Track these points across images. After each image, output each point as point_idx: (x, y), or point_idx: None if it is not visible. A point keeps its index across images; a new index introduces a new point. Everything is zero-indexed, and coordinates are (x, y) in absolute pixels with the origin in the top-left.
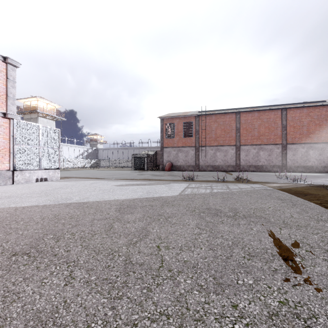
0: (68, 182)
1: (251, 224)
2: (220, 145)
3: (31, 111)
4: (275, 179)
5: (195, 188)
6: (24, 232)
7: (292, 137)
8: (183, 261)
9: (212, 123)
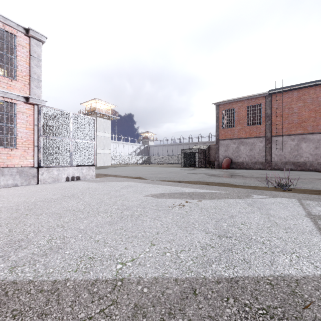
0: (96, 184)
1: None
2: (307, 132)
3: (91, 113)
4: None
5: None
6: None
7: None
8: None
9: (294, 103)
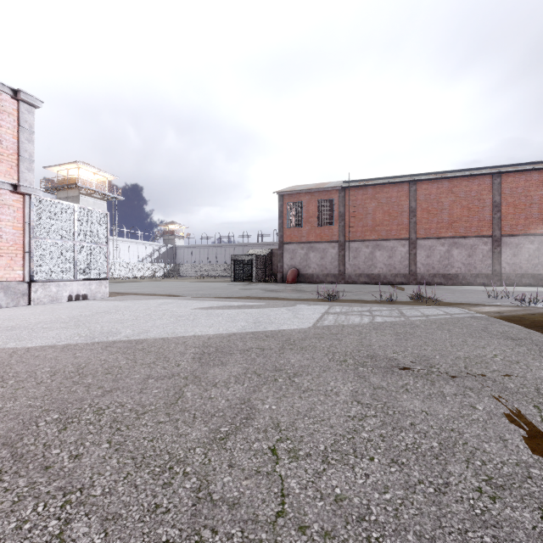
0: (121, 302)
1: (470, 394)
2: (381, 238)
3: (68, 186)
4: (485, 298)
5: (341, 314)
6: (7, 404)
7: (511, 224)
8: (333, 498)
9: (368, 201)
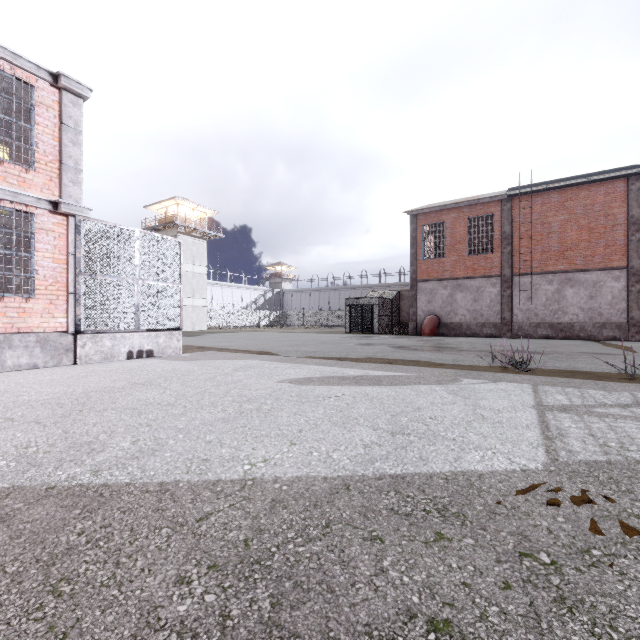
0: (187, 363)
1: None
2: (575, 269)
3: (166, 225)
4: None
5: (585, 413)
6: None
7: None
8: None
9: (552, 214)
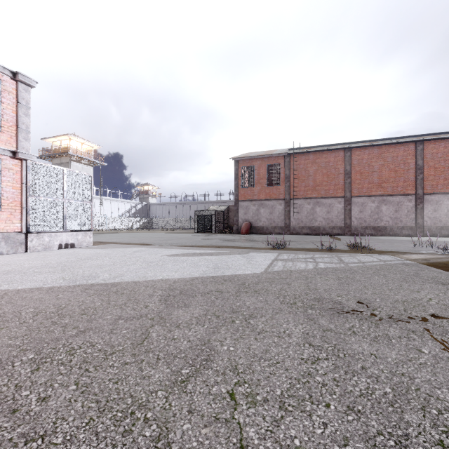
0: (102, 250)
1: (413, 337)
2: (320, 196)
3: (61, 154)
4: (412, 247)
5: (289, 261)
6: None
7: (432, 184)
8: None
9: (310, 165)
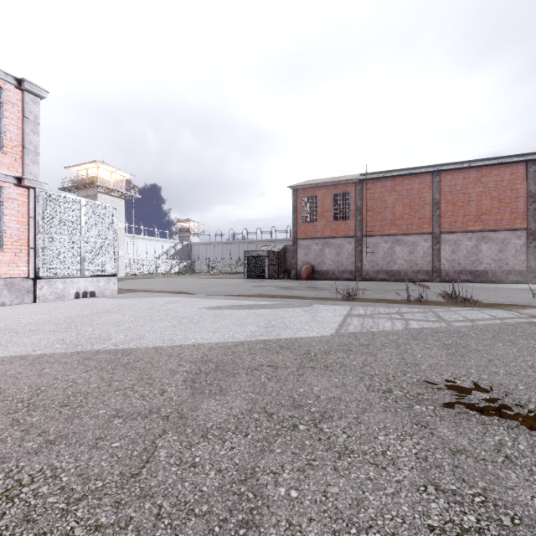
0: (127, 300)
1: None
2: (401, 233)
3: (87, 185)
4: (529, 299)
5: (367, 317)
6: None
7: None
8: None
9: (387, 194)
